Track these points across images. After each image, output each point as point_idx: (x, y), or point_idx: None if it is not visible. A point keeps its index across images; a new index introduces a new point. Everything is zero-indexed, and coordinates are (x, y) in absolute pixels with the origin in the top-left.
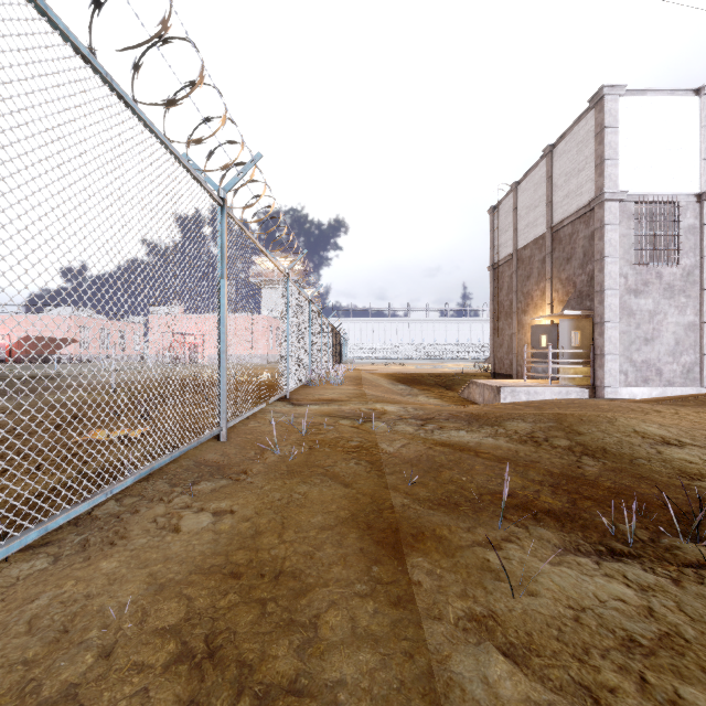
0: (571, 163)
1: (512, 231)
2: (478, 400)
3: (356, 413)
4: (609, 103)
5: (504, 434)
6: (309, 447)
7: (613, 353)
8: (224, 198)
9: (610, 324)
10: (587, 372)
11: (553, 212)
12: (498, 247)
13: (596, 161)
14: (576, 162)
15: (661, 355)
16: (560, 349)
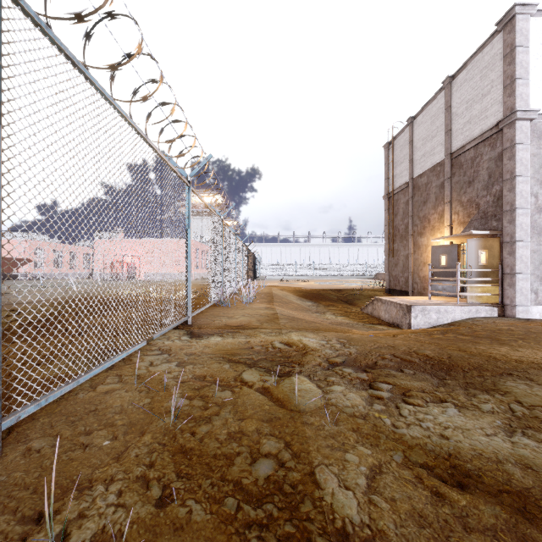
0: (474, 90)
1: (407, 162)
2: (383, 317)
3: (268, 353)
4: (520, 22)
5: (535, 421)
6: (158, 496)
7: (524, 272)
8: None
9: (521, 243)
10: (494, 290)
11: (452, 139)
12: (393, 178)
13: (505, 82)
14: (479, 88)
15: None
16: (468, 268)
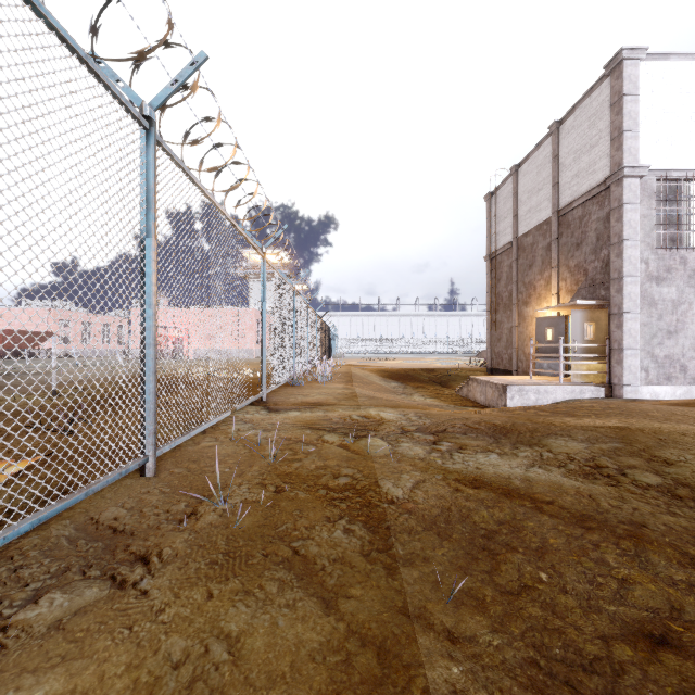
0: (582, 139)
1: (511, 217)
2: (479, 399)
3: (346, 423)
4: (628, 67)
5: (554, 460)
6: (274, 489)
7: (633, 347)
8: (150, 117)
9: (630, 315)
10: (602, 368)
11: (559, 194)
12: (495, 235)
13: (612, 134)
14: (587, 137)
15: (685, 350)
16: (572, 342)
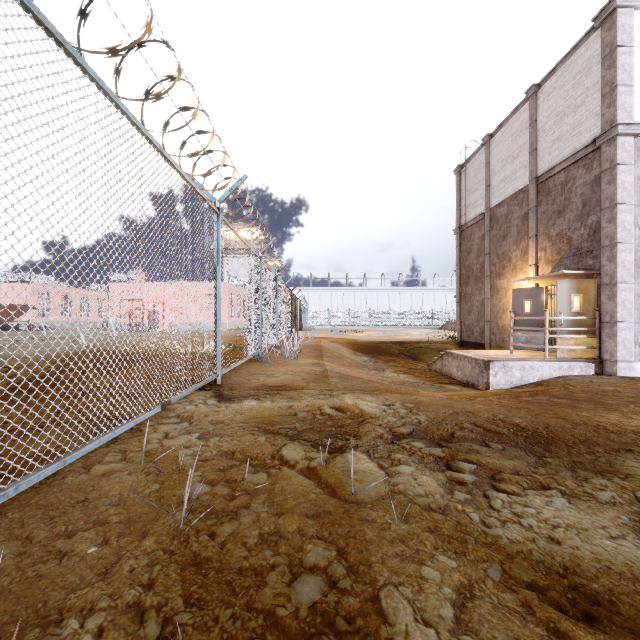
0: (565, 100)
1: (483, 188)
2: (455, 375)
3: (315, 421)
4: (622, 16)
5: None
6: (154, 636)
7: (627, 320)
8: None
9: (623, 285)
10: (590, 342)
11: (538, 160)
12: (466, 208)
13: (603, 90)
14: (572, 98)
15: None
16: (558, 315)
